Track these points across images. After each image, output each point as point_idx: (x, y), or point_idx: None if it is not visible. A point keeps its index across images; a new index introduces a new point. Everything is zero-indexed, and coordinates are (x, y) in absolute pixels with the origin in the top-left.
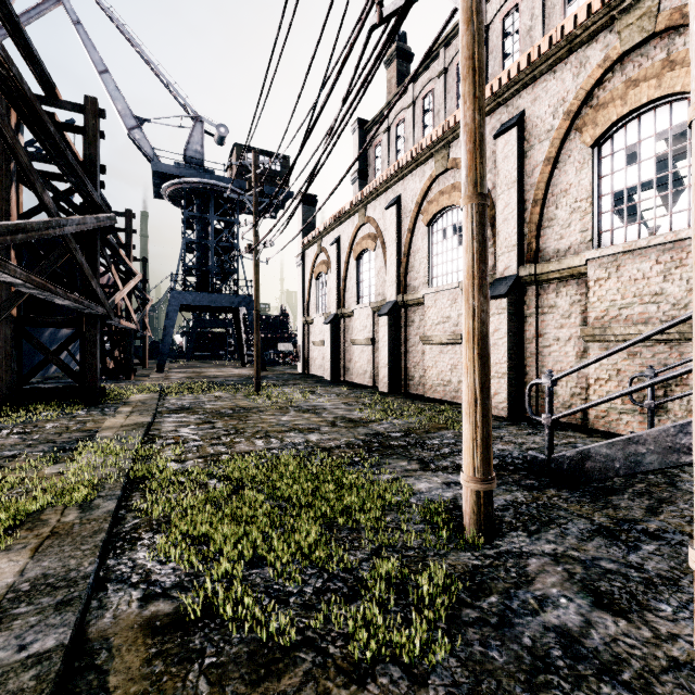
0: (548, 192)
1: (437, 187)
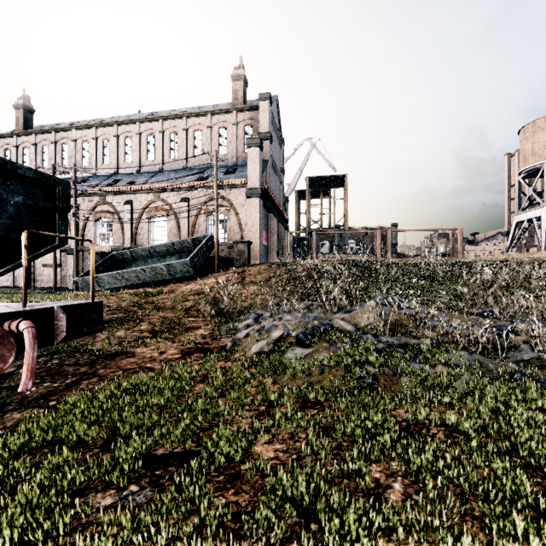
0: (86, 228)
1: None
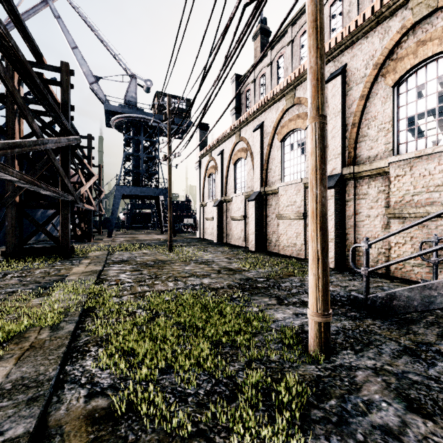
0: (362, 118)
1: (287, 116)
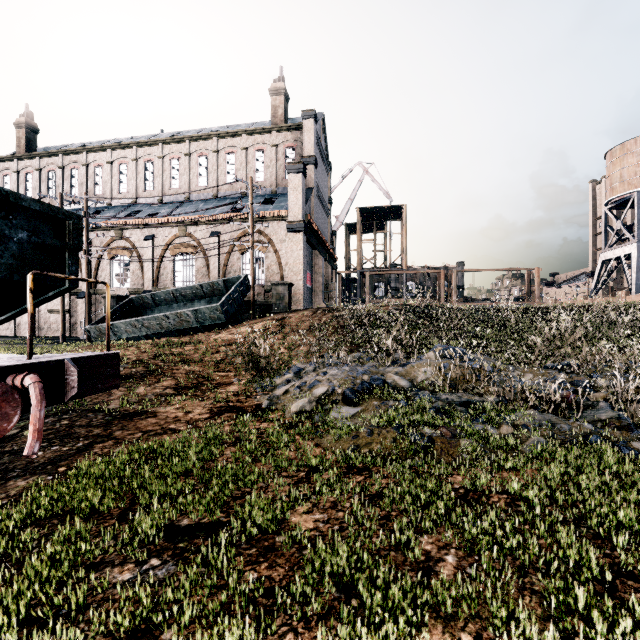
0: (100, 267)
1: None
